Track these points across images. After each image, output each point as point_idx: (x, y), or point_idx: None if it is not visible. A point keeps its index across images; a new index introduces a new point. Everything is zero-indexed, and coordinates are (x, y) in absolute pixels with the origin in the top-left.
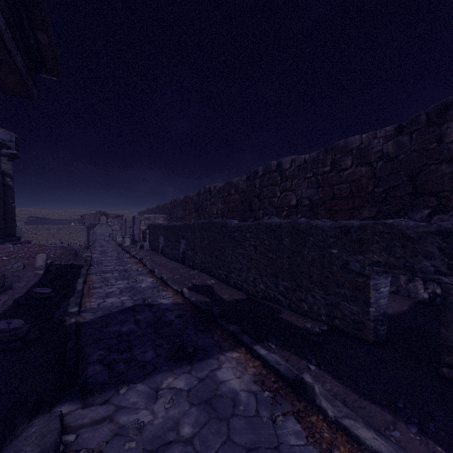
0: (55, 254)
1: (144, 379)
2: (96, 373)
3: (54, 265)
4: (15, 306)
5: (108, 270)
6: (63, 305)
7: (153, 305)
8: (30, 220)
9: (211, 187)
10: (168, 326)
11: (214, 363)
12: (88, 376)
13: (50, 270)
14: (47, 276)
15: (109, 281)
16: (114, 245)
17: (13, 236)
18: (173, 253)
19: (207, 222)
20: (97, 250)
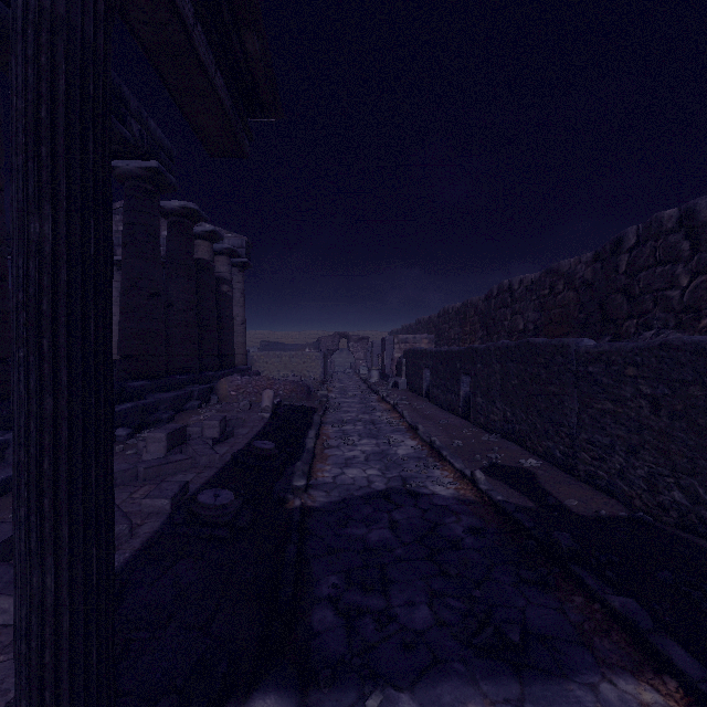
0: (284, 391)
1: (415, 682)
2: (325, 629)
3: (283, 407)
4: (233, 463)
5: (349, 419)
6: (286, 472)
7: (419, 495)
8: (262, 345)
9: (514, 282)
10: (452, 550)
11: (587, 702)
12: (312, 630)
13: (277, 412)
14: (274, 421)
15: (349, 437)
16: (356, 381)
17: (244, 366)
18: (446, 399)
19: (517, 344)
20: (335, 386)
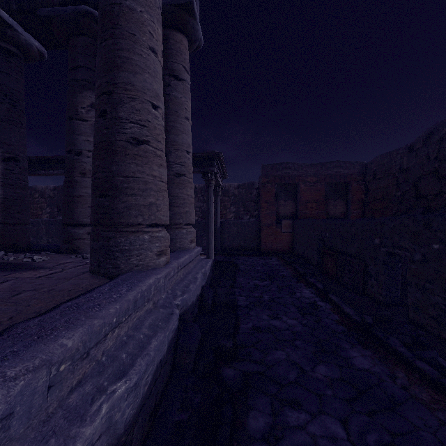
0: None
1: None
2: None
3: None
4: None
5: None
6: None
7: None
8: None
9: None
10: None
11: None
12: None
13: None
14: None
15: None
16: None
17: None
18: None
19: (55, 220)
20: None
